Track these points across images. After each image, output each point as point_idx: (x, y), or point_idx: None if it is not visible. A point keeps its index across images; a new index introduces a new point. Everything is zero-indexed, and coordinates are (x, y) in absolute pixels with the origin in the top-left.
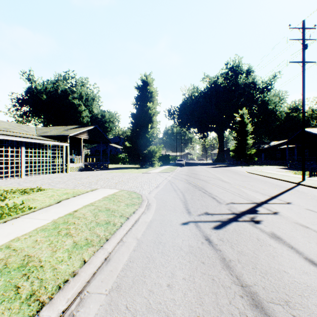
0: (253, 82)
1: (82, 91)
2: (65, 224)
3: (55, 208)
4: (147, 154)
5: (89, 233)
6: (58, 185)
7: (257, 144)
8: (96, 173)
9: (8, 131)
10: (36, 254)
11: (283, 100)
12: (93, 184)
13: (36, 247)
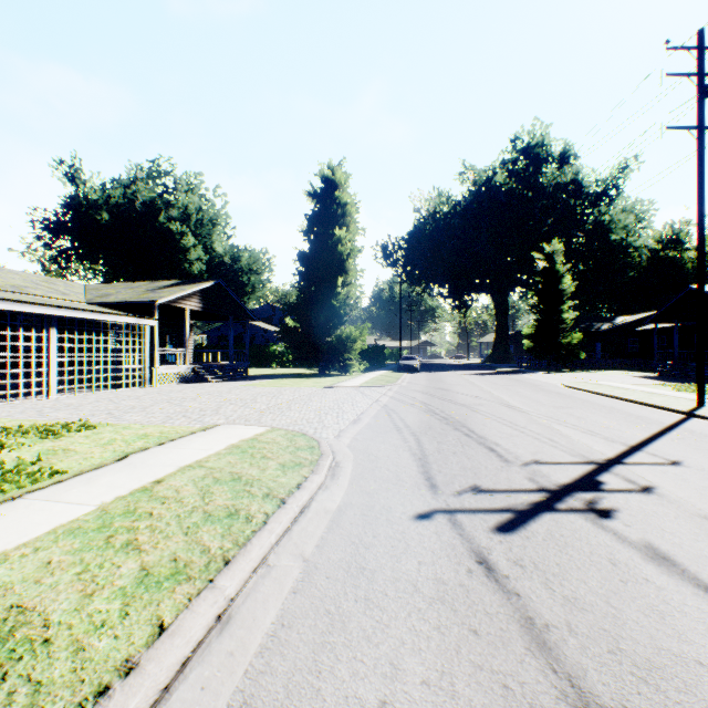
0: (575, 182)
1: (190, 203)
2: (127, 517)
3: (112, 474)
4: (334, 344)
5: (183, 541)
6: (128, 417)
7: (586, 321)
8: (219, 387)
9: (20, 292)
10: (41, 603)
11: (644, 221)
12: (208, 415)
13: (44, 582)
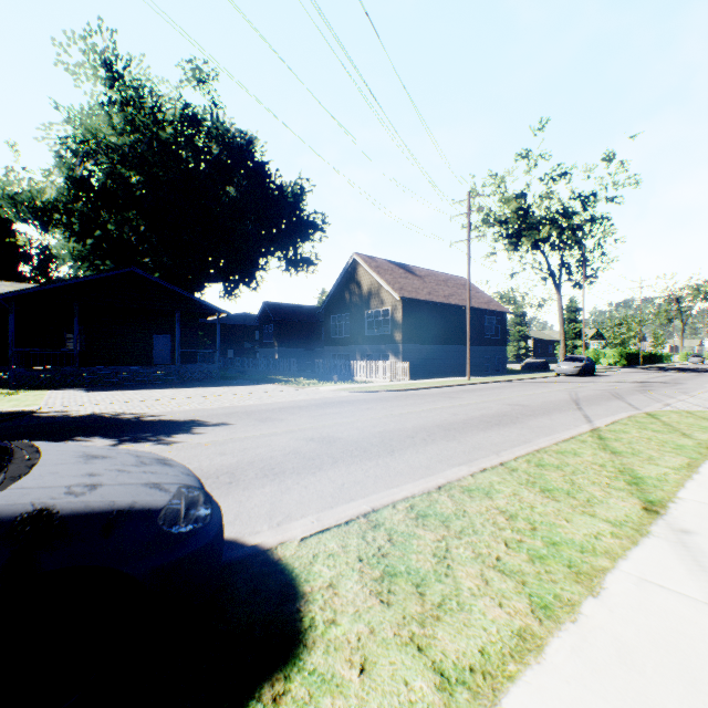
0: None
1: None
2: None
3: None
4: None
5: None
6: None
7: None
8: None
9: None
10: None
11: None
12: None
13: None
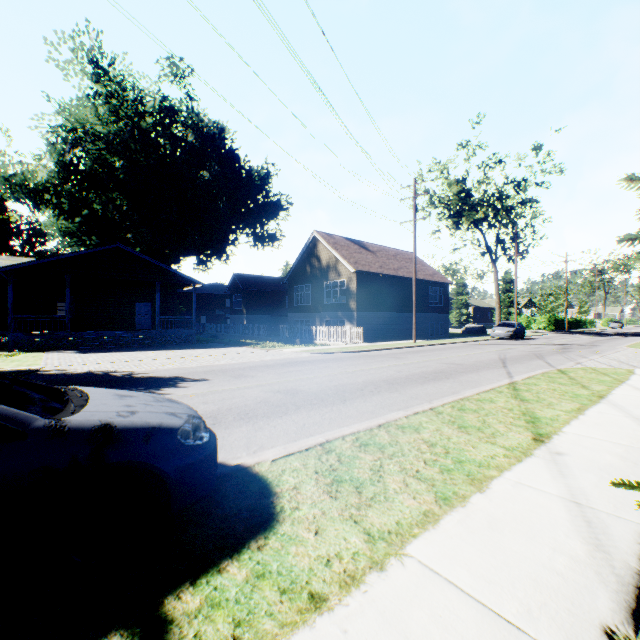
0: None
1: None
2: None
3: None
4: None
5: None
6: None
7: None
8: None
9: None
10: None
11: None
12: None
13: None
